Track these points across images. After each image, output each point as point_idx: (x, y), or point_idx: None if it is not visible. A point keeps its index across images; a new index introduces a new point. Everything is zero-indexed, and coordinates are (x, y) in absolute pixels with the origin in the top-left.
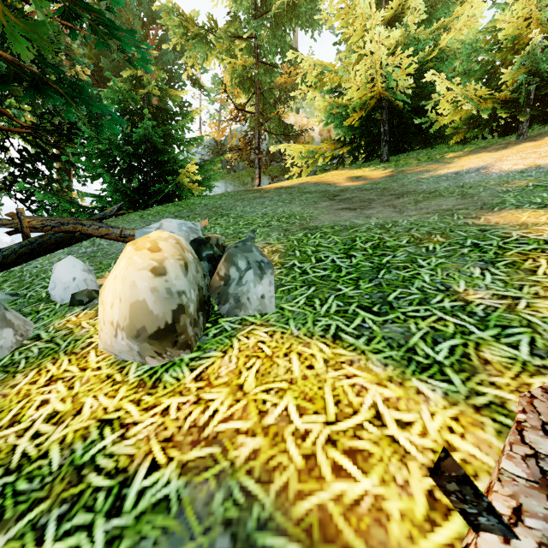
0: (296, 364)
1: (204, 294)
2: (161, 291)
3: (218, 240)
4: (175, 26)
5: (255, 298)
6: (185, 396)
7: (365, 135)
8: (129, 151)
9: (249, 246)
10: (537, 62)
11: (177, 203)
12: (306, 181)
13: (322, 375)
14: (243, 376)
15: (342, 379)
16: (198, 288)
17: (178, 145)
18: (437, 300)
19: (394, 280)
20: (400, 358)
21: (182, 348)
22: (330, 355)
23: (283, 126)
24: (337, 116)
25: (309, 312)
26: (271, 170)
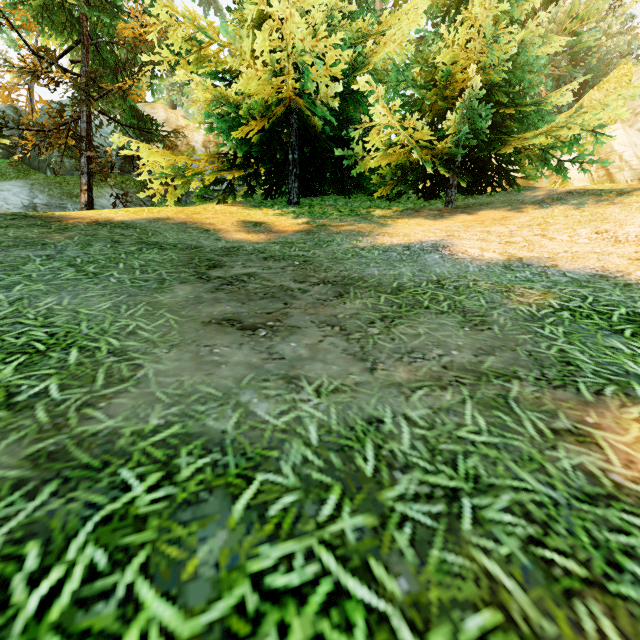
0: None
1: None
2: None
3: None
4: None
5: None
6: None
7: (267, 159)
8: None
9: None
10: (475, 117)
11: None
12: (165, 215)
13: None
14: None
15: None
16: None
17: None
18: None
19: None
20: None
21: None
22: None
23: (137, 113)
24: (225, 117)
25: None
26: (123, 182)
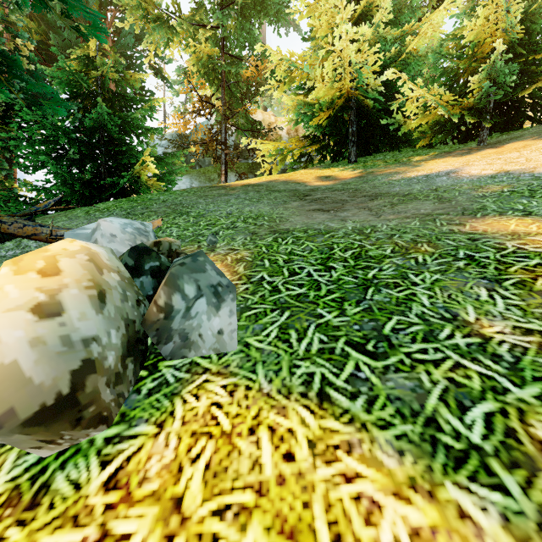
0: (267, 450)
1: (137, 330)
2: (51, 342)
3: (171, 245)
4: (133, 6)
5: (210, 334)
6: (81, 529)
7: (333, 135)
8: (80, 138)
9: (201, 262)
10: (498, 71)
11: (132, 198)
12: (274, 179)
13: (307, 475)
14: (184, 477)
15: (338, 484)
16: (125, 323)
17: (137, 136)
18: (446, 333)
19: (386, 303)
20: (419, 438)
21: (92, 426)
22: (318, 432)
23: (251, 121)
24: (306, 113)
25: (283, 352)
26: (238, 167)
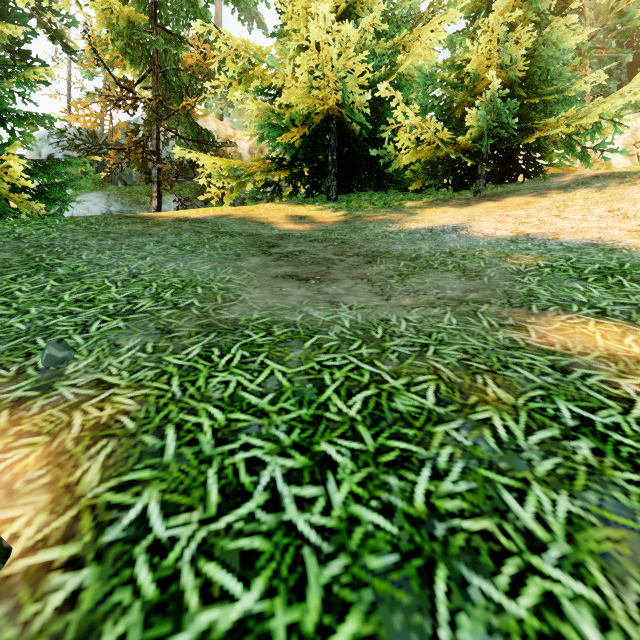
0: None
1: None
2: None
3: None
4: None
5: None
6: None
7: (309, 161)
8: None
9: None
10: (499, 112)
11: None
12: (227, 213)
13: None
14: None
15: None
16: None
17: None
18: None
19: None
20: None
21: None
22: None
23: (197, 128)
24: (273, 127)
25: None
26: (181, 189)
